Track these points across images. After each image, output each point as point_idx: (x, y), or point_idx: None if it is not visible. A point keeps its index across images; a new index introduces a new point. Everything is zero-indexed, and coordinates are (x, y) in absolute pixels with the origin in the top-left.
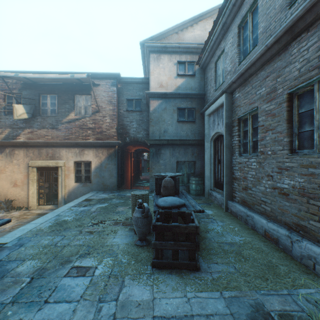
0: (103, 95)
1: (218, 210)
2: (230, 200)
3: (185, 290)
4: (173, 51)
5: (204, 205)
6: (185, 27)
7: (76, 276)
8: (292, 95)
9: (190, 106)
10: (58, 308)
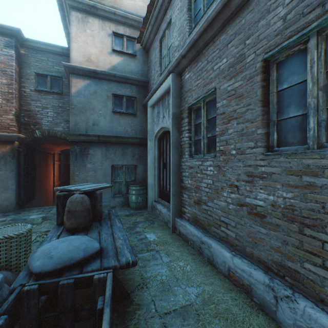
0: None
1: (163, 231)
2: (178, 216)
3: None
4: (106, 16)
5: (146, 224)
6: None
7: None
8: (268, 64)
9: (130, 94)
10: None
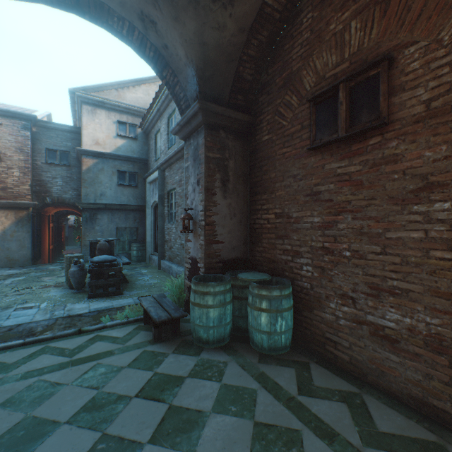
0: (9, 139)
1: (153, 269)
2: (163, 259)
3: (111, 300)
4: (112, 108)
5: (143, 267)
6: (126, 86)
7: (24, 310)
8: None
9: (132, 170)
10: (21, 318)
